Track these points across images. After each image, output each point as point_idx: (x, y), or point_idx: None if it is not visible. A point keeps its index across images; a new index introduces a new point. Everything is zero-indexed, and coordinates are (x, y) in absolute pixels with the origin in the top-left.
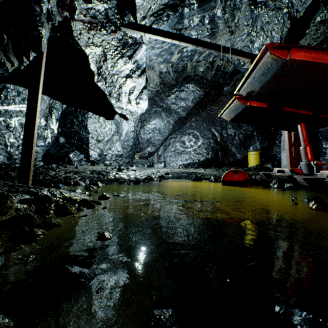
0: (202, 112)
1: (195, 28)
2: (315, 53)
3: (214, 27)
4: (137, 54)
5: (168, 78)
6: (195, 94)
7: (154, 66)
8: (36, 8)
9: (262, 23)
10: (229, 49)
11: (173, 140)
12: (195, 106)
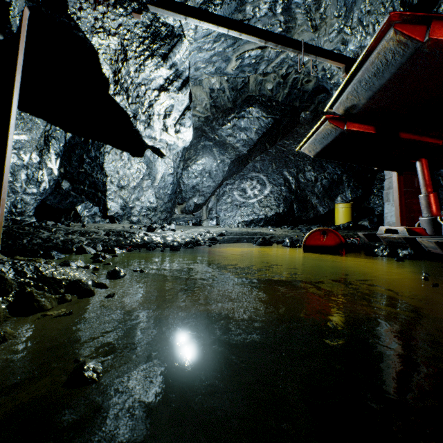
0: (270, 148)
1: (261, 21)
2: None
3: (290, 20)
4: (175, 53)
5: (222, 99)
6: (260, 122)
7: (201, 80)
8: None
9: (361, 14)
10: (314, 48)
11: (230, 187)
12: (260, 139)
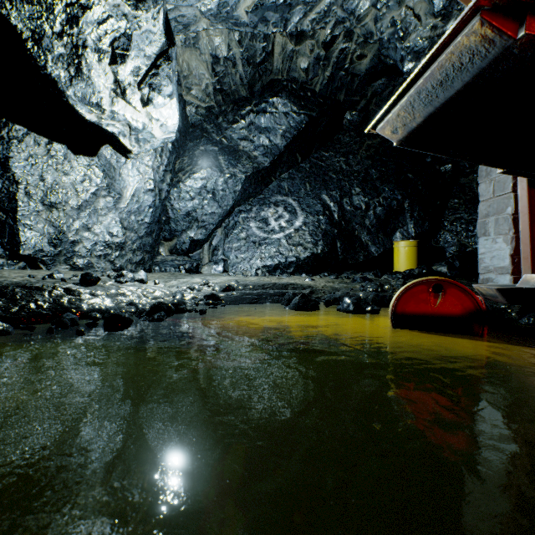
0: (303, 162)
1: None
2: None
3: None
4: None
5: (232, 80)
6: (290, 120)
7: (197, 36)
8: None
9: None
10: None
11: (245, 215)
12: (289, 146)
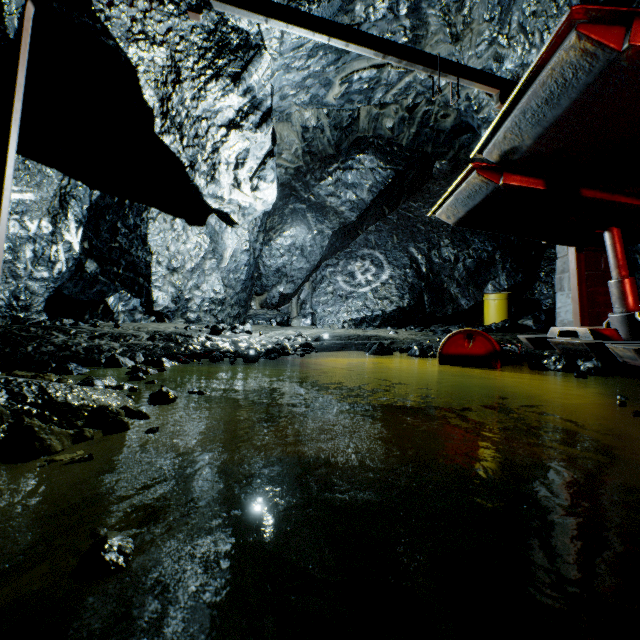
0: (390, 213)
1: (378, 27)
2: None
3: (420, 26)
4: (252, 72)
5: (320, 142)
6: (376, 176)
7: (290, 113)
8: None
9: (523, 16)
10: (455, 66)
11: (332, 270)
12: (376, 200)
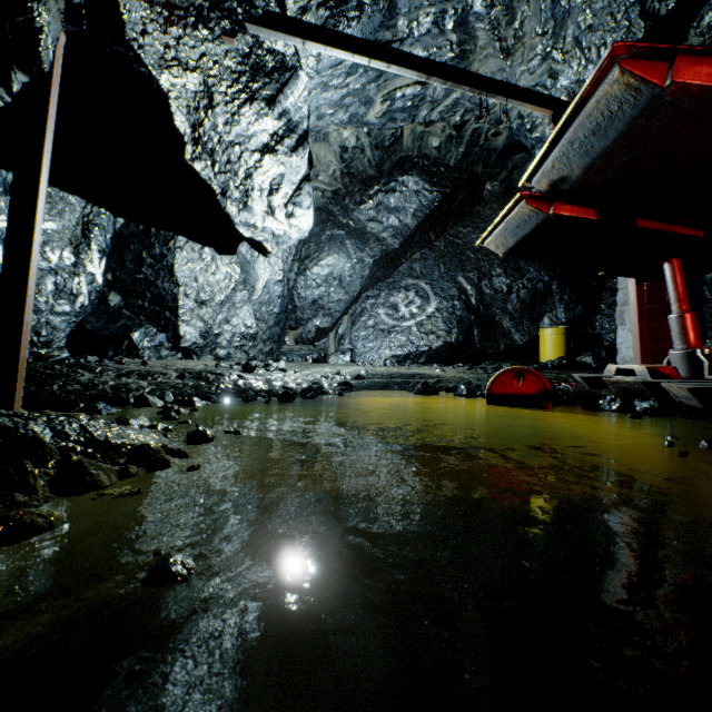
0: (437, 240)
1: (422, 42)
2: None
3: (468, 40)
4: (288, 94)
5: (360, 162)
6: (421, 199)
7: (327, 133)
8: None
9: (578, 30)
10: (504, 86)
11: (373, 301)
12: (421, 225)
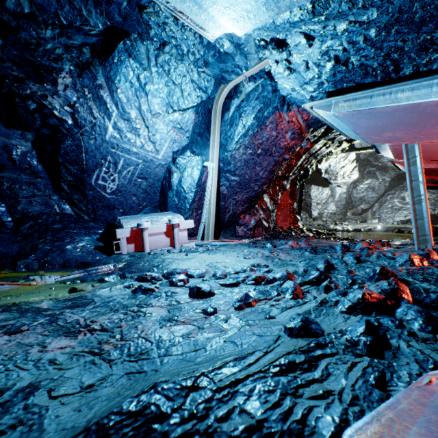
0: None
1: None
2: (430, 176)
3: None
4: (348, 157)
5: None
6: None
7: None
8: (309, 169)
9: None
10: None
11: (391, 196)
12: None
